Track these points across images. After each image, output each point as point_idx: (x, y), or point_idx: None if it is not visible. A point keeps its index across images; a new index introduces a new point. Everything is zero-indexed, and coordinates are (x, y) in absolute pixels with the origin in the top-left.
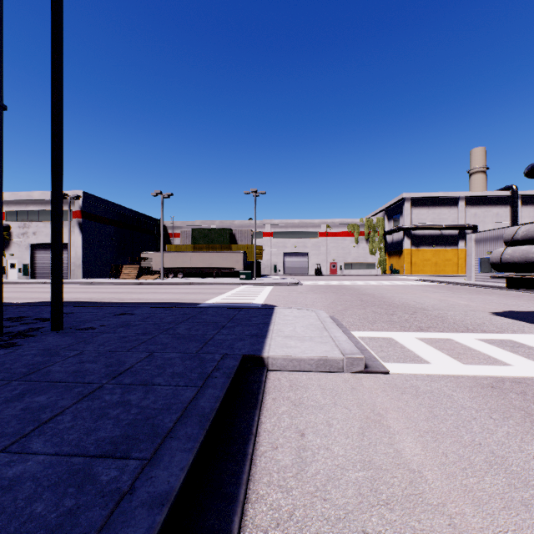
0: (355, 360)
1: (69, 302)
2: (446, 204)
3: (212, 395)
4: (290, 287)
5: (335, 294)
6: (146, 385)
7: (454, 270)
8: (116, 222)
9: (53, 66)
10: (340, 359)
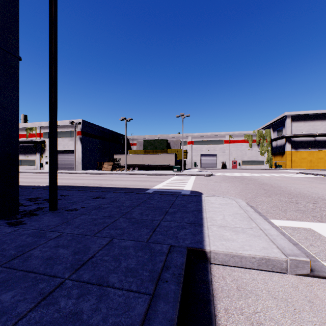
0: (299, 263)
1: (70, 186)
2: (319, 118)
3: (165, 316)
4: (207, 177)
5: (241, 183)
6: (101, 285)
7: (325, 166)
8: (100, 137)
9: (50, 28)
10: (283, 260)
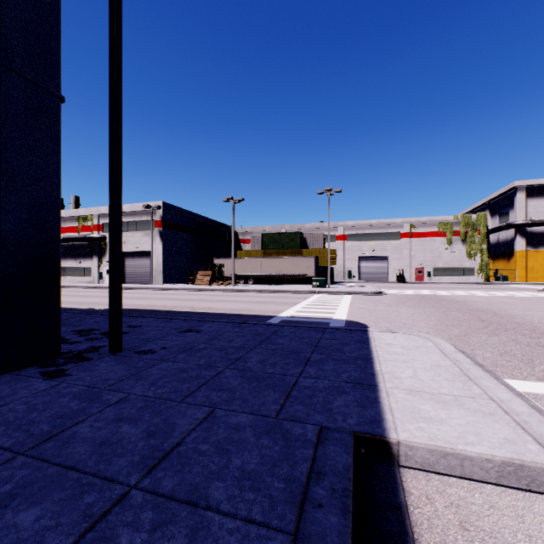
0: None
1: (144, 310)
2: None
3: None
4: (373, 297)
5: (435, 308)
6: (195, 504)
7: None
8: (191, 230)
9: (111, 45)
10: None
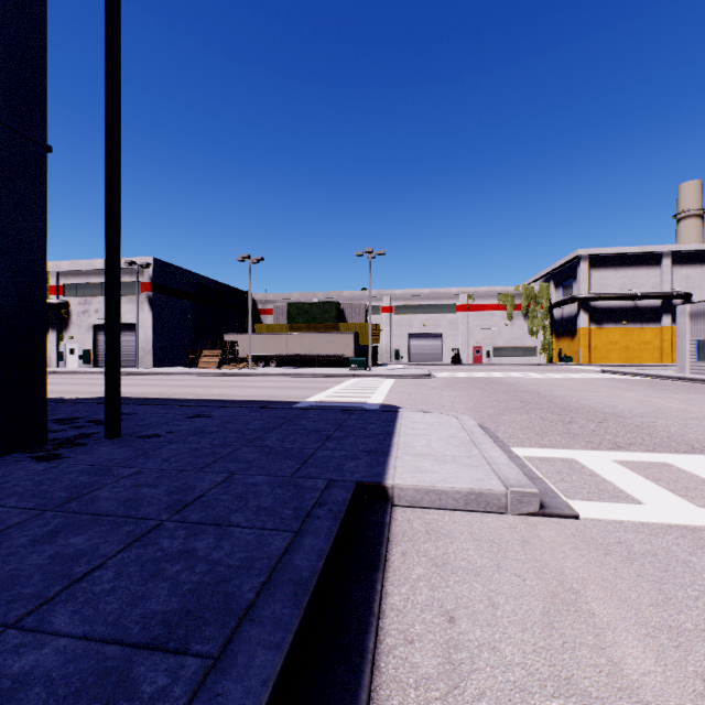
0: (524, 496)
1: (134, 398)
2: (643, 262)
3: (312, 548)
4: (419, 380)
5: (481, 390)
6: (220, 525)
7: (654, 358)
8: (193, 296)
9: (109, 91)
10: (502, 493)
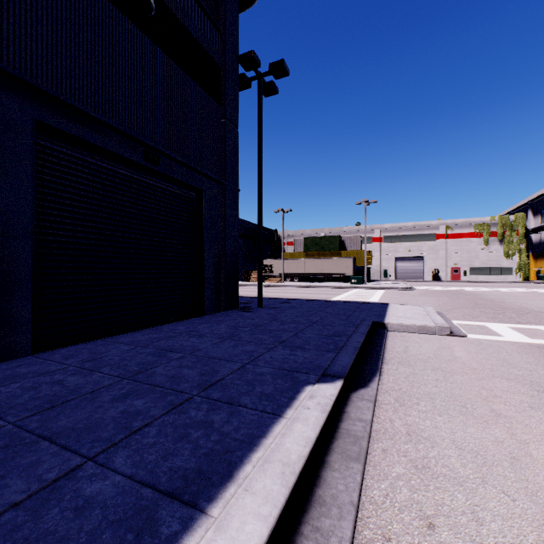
0: (443, 328)
1: None
2: None
3: (363, 329)
4: (402, 291)
5: (448, 298)
6: (330, 325)
7: None
8: (243, 235)
9: (259, 163)
10: (434, 327)
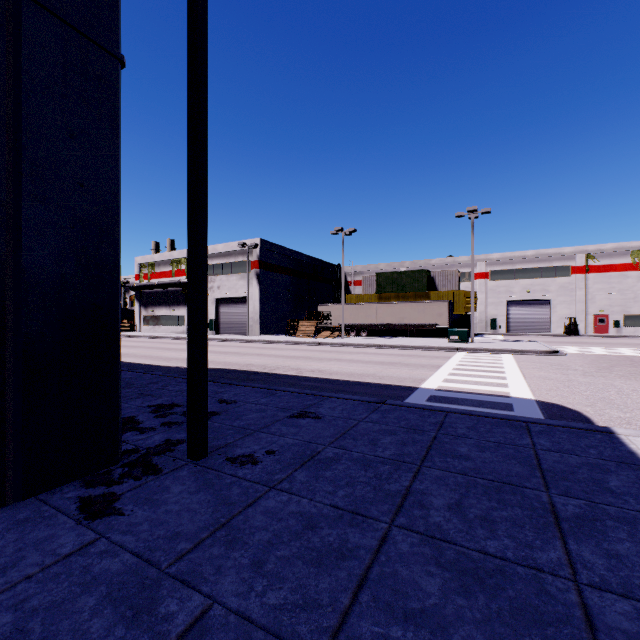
0: None
1: (240, 371)
2: None
3: None
4: (548, 359)
5: None
6: None
7: None
8: (292, 271)
9: None
10: None
